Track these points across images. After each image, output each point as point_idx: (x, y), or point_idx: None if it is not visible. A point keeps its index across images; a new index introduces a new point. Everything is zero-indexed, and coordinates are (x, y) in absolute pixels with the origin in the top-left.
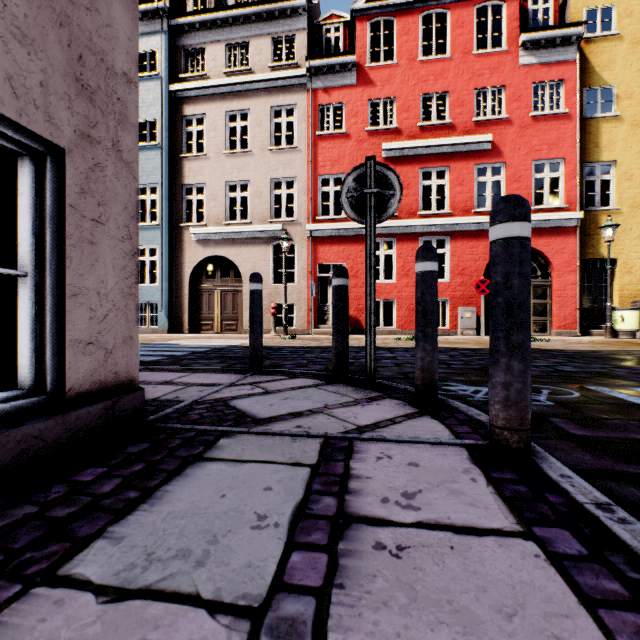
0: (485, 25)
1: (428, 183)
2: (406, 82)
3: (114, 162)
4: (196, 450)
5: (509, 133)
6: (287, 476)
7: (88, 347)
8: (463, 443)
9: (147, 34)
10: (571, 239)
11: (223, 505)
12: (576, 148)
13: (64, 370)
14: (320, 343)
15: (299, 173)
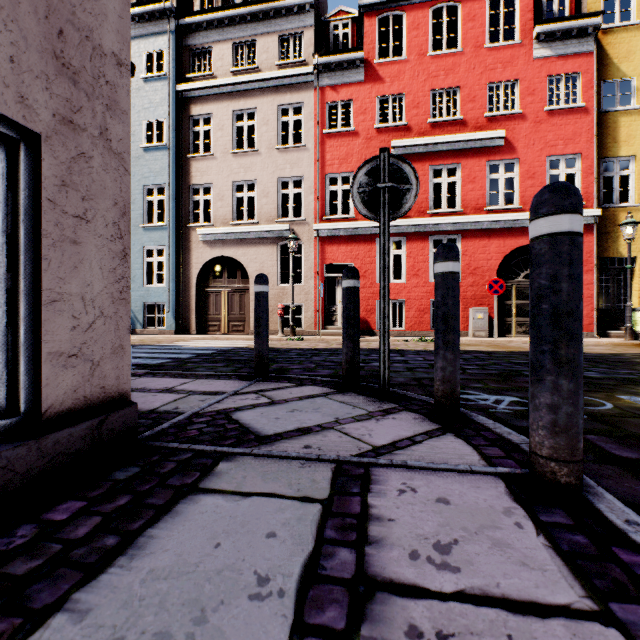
0: (497, 18)
1: (438, 181)
2: (416, 78)
3: (102, 152)
4: (191, 477)
5: (523, 128)
6: (294, 516)
7: (70, 360)
8: (498, 472)
9: (154, 34)
10: (588, 237)
11: (216, 560)
12: (593, 143)
13: (41, 387)
14: (328, 345)
15: (306, 172)
